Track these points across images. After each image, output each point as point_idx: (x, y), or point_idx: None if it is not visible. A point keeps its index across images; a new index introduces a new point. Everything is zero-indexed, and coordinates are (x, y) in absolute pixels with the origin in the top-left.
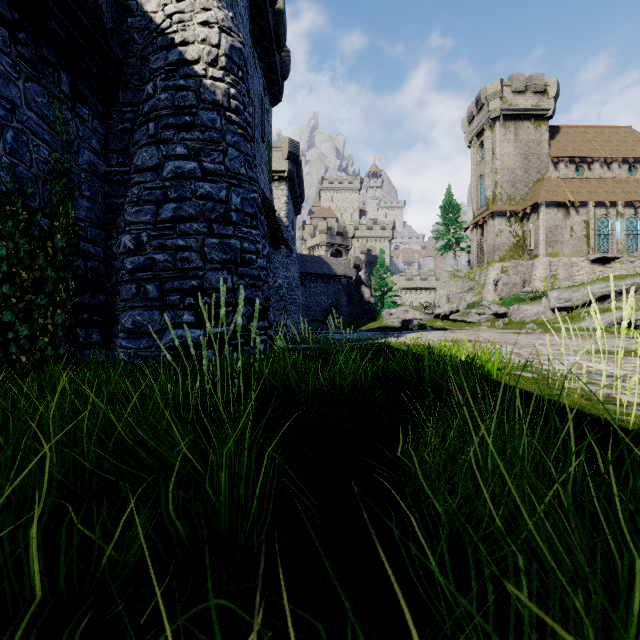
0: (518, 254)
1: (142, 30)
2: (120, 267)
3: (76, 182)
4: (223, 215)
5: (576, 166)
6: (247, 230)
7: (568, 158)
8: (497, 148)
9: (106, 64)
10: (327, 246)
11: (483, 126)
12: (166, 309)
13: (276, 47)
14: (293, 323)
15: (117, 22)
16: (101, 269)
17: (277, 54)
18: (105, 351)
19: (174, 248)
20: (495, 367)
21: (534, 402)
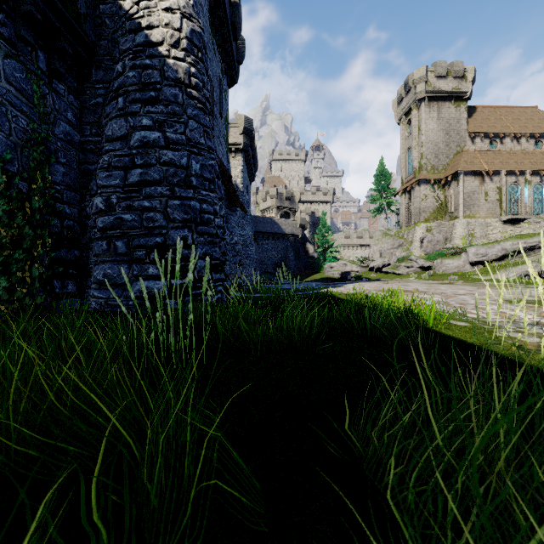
0: (441, 216)
1: (113, 16)
2: (93, 226)
3: (53, 150)
4: (184, 179)
5: (490, 140)
6: (206, 193)
7: (483, 133)
8: (423, 125)
9: (80, 45)
10: (277, 209)
11: (411, 106)
12: (133, 263)
13: (232, 35)
14: (248, 275)
15: (90, 8)
16: (76, 227)
17: (233, 42)
18: (80, 300)
19: (140, 209)
20: (431, 317)
21: (473, 352)
